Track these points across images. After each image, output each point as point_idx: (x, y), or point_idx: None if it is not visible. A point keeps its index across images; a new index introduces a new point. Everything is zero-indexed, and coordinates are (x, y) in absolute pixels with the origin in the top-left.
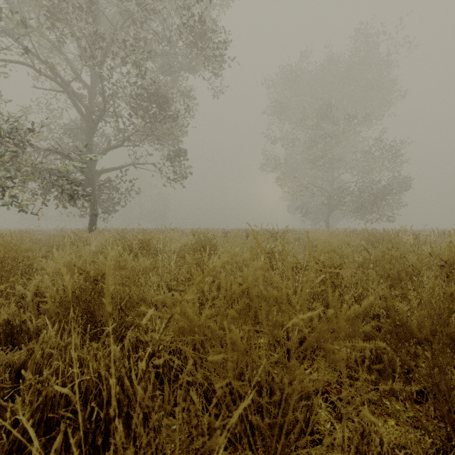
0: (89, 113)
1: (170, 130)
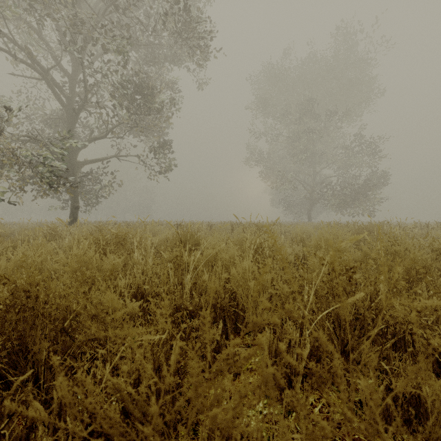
0: (70, 102)
1: (154, 121)
